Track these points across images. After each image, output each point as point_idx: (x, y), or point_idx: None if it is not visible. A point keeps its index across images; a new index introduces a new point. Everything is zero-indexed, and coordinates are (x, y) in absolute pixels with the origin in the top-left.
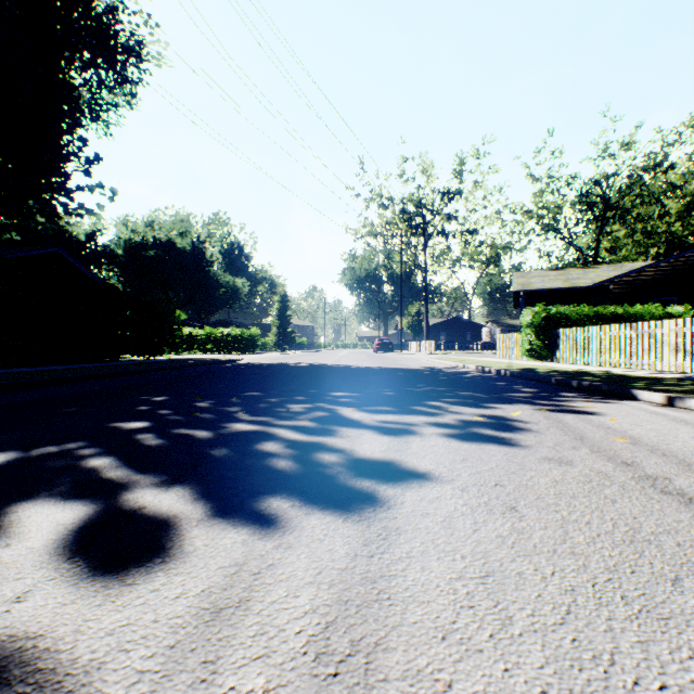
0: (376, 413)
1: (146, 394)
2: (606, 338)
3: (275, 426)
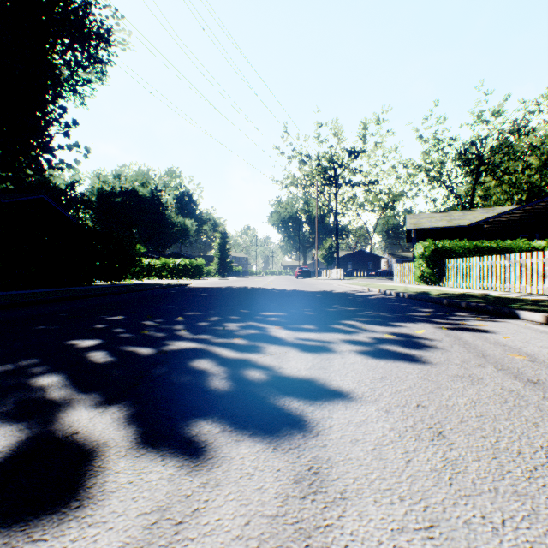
0: (300, 331)
1: (106, 313)
2: (484, 267)
3: (212, 344)
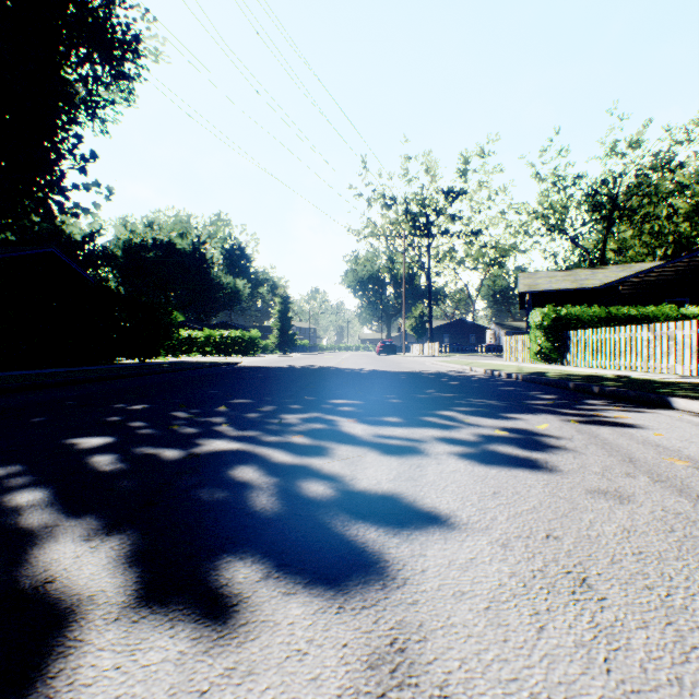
0: (382, 426)
1: (127, 401)
2: (621, 340)
3: (263, 443)
